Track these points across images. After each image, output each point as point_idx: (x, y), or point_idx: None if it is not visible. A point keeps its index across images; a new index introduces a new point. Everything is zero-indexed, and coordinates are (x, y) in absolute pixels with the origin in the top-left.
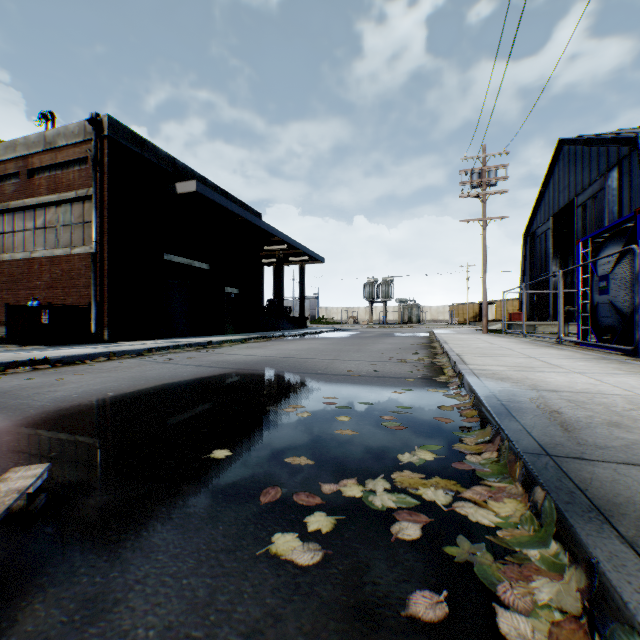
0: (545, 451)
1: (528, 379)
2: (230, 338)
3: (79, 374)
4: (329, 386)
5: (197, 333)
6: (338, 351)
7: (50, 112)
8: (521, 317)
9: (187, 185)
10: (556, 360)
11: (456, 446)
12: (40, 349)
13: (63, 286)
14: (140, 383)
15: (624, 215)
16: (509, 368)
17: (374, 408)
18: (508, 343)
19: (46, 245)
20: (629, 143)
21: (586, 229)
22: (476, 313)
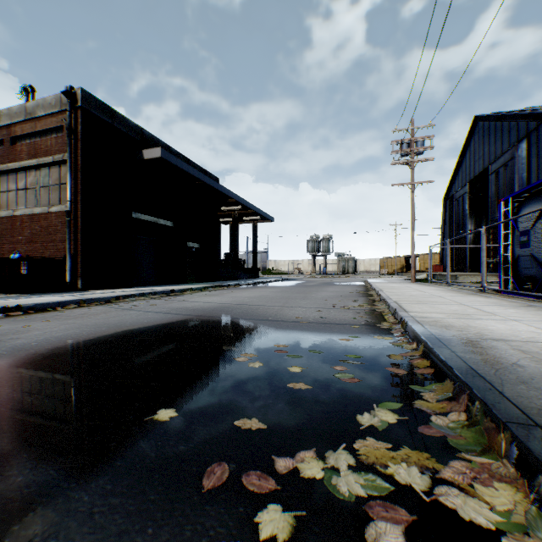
0: (531, 419)
1: (470, 327)
2: (191, 287)
3: (46, 321)
4: (279, 333)
5: (162, 282)
6: (286, 298)
7: (30, 86)
8: (441, 268)
9: (153, 152)
10: (487, 307)
11: (417, 403)
12: (17, 297)
13: (42, 240)
14: (101, 330)
15: (532, 180)
16: (448, 315)
17: (324, 357)
18: (437, 291)
19: (27, 204)
20: (537, 118)
21: (499, 193)
22: (403, 265)
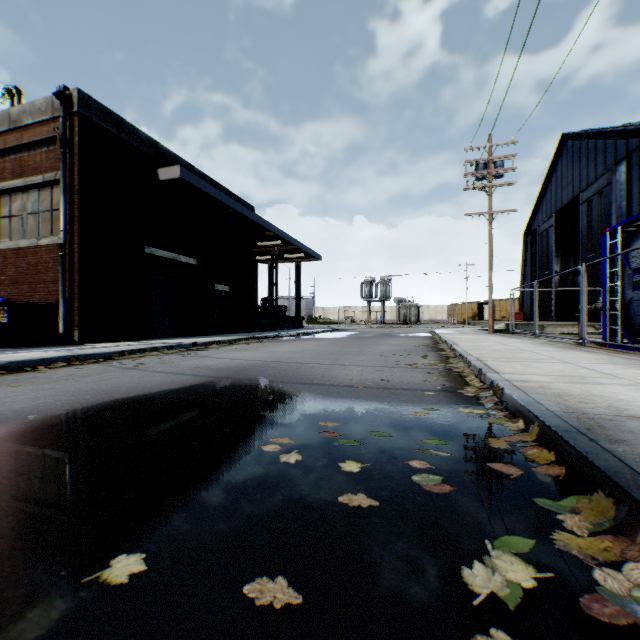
0: None
1: (595, 396)
2: (218, 339)
3: (15, 385)
4: (327, 403)
5: (184, 333)
6: (336, 354)
7: (16, 87)
8: (521, 317)
9: (170, 171)
10: (601, 366)
11: (558, 539)
12: None
13: (29, 281)
14: (83, 399)
15: (633, 210)
16: (554, 378)
17: (393, 443)
18: (525, 344)
19: (11, 236)
20: (639, 135)
21: (592, 226)
22: (475, 313)
